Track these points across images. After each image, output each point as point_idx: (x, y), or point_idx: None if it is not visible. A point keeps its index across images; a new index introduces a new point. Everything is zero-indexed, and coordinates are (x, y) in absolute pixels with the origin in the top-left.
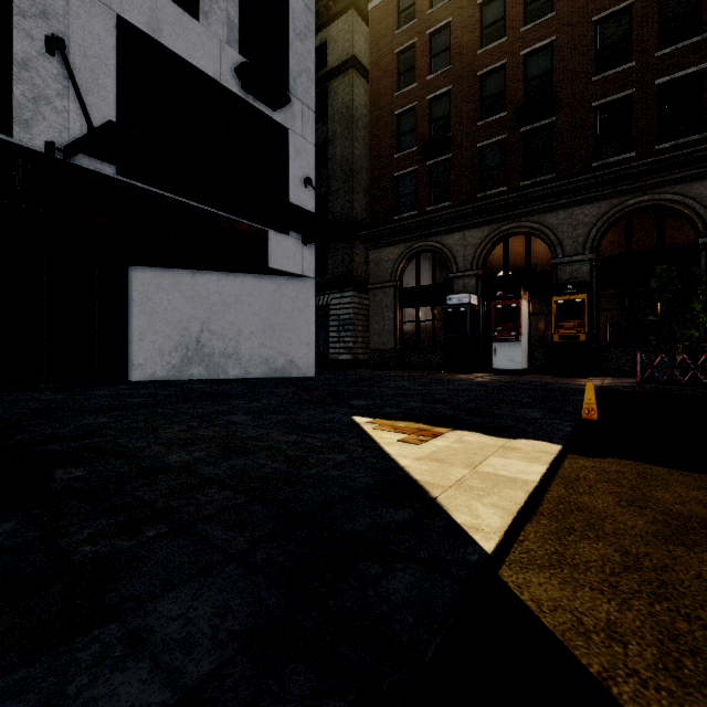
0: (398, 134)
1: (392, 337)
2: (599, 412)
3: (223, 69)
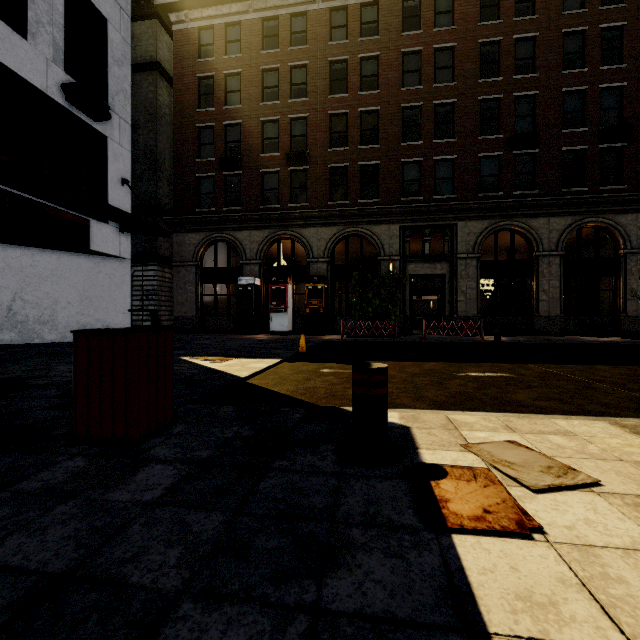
0: (199, 143)
1: (194, 307)
2: (312, 350)
3: (49, 82)
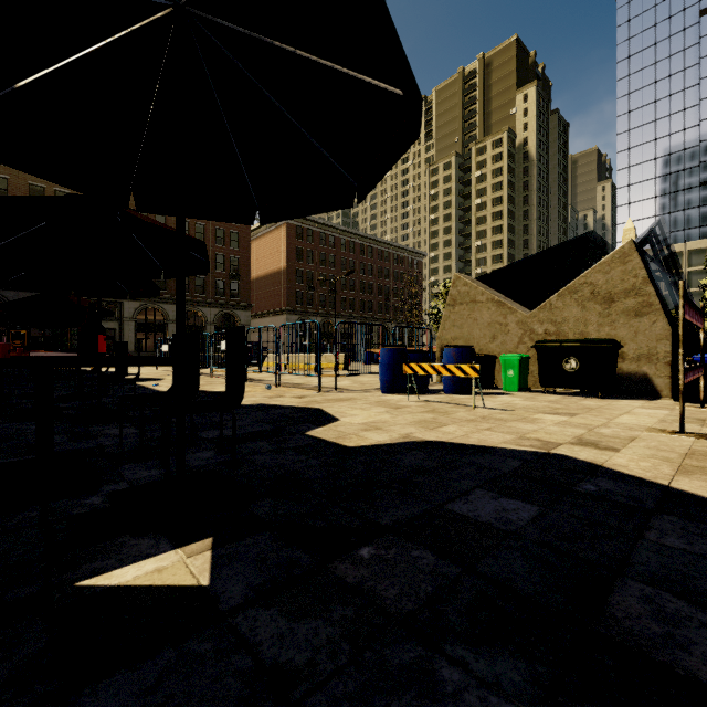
0: None
1: None
2: None
3: None
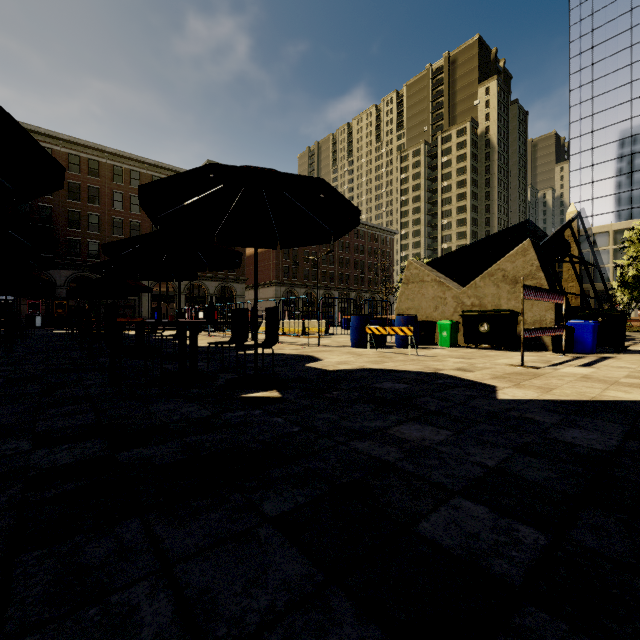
0: None
1: None
2: None
3: None
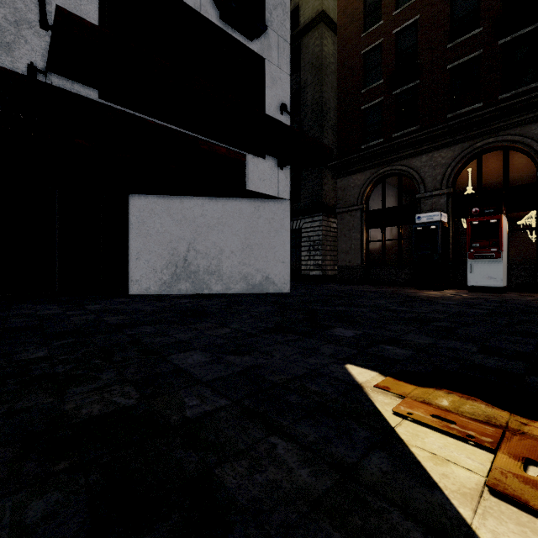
0: (364, 71)
1: (359, 255)
2: None
3: None
